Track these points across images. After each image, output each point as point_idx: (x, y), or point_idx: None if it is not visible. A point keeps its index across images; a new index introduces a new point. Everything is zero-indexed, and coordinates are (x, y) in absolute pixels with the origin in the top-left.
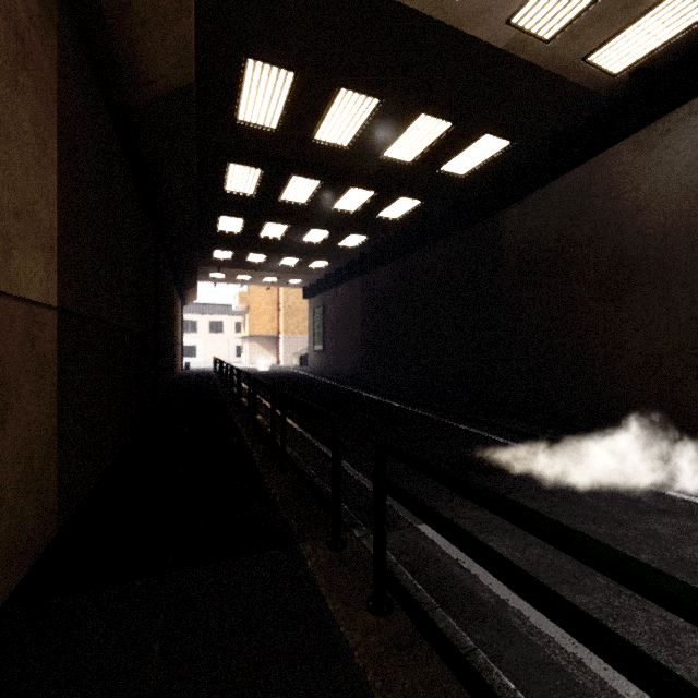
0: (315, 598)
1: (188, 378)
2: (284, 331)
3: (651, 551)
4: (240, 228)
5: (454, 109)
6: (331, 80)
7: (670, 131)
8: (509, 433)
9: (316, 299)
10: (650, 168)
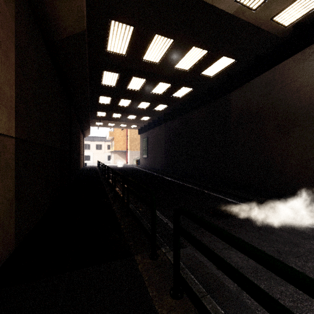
0: (142, 288)
1: (85, 170)
2: (129, 148)
3: (313, 260)
4: (109, 101)
5: (208, 44)
6: (150, 30)
7: (313, 52)
8: (235, 197)
9: (144, 134)
10: (303, 71)
